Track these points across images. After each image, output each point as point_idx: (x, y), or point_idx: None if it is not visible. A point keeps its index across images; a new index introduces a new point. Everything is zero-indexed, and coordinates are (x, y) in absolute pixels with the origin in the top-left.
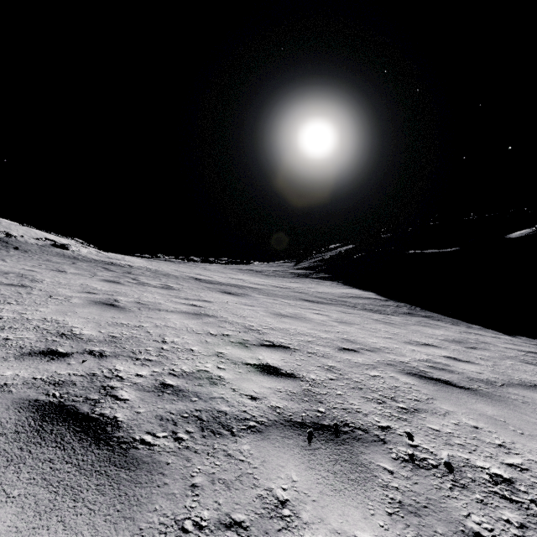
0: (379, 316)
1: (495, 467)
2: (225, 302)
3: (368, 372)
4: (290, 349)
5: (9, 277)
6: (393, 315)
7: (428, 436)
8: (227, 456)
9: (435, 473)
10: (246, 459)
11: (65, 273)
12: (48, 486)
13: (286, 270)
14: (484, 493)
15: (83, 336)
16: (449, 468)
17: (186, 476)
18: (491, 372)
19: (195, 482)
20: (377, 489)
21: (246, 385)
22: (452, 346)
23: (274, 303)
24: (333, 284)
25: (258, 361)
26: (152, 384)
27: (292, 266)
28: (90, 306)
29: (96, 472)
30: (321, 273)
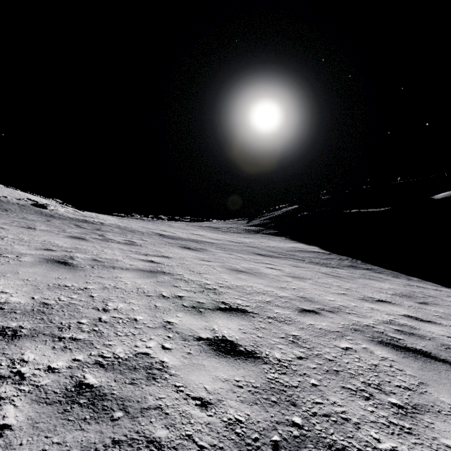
0: (327, 270)
1: None
2: (183, 257)
3: (338, 343)
4: (248, 313)
5: None
6: (339, 268)
7: None
8: None
9: None
10: None
11: (34, 229)
12: None
13: (240, 227)
14: None
15: (6, 306)
16: None
17: None
18: None
19: None
20: None
21: (195, 377)
22: (405, 301)
23: (230, 257)
24: (281, 239)
25: (212, 333)
26: (62, 387)
27: (245, 223)
28: (38, 265)
29: None
30: (270, 230)
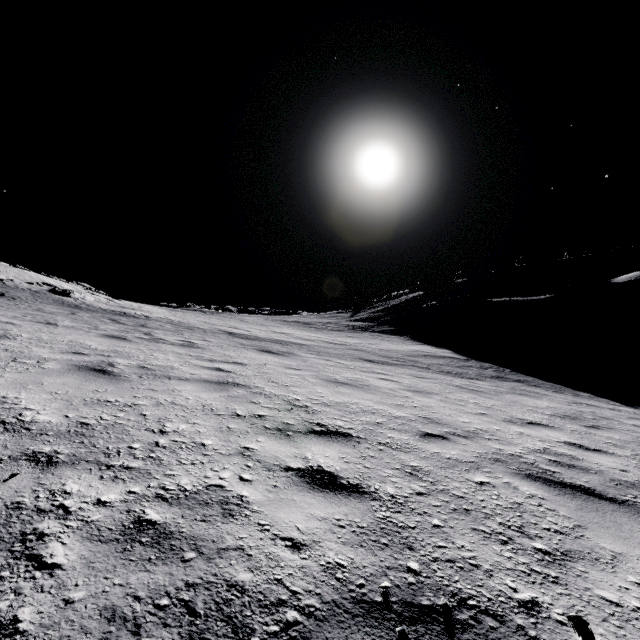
0: (462, 382)
1: None
2: (262, 364)
3: (471, 476)
4: (352, 438)
5: None
6: (479, 380)
7: (608, 622)
8: None
9: None
10: None
11: (55, 326)
12: None
13: (341, 322)
14: None
15: (34, 426)
16: None
17: None
18: (638, 469)
19: None
20: None
21: (284, 515)
22: (567, 424)
23: (327, 365)
24: (399, 339)
25: (304, 462)
26: (118, 523)
27: (348, 317)
28: (68, 374)
29: None
30: (384, 326)
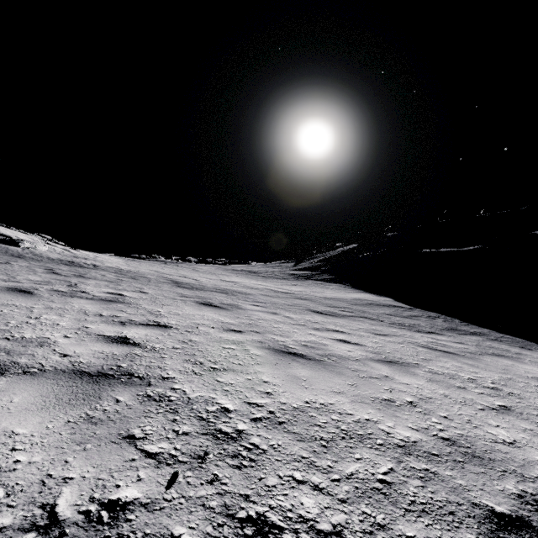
0: (424, 338)
1: None
2: (194, 326)
3: None
4: None
5: None
6: (438, 334)
7: None
8: None
9: None
10: None
11: None
12: None
13: (285, 271)
14: None
15: None
16: None
17: None
18: None
19: None
20: None
21: None
22: None
23: (274, 321)
24: (340, 287)
25: None
26: None
27: (291, 266)
28: None
29: None
30: (325, 275)
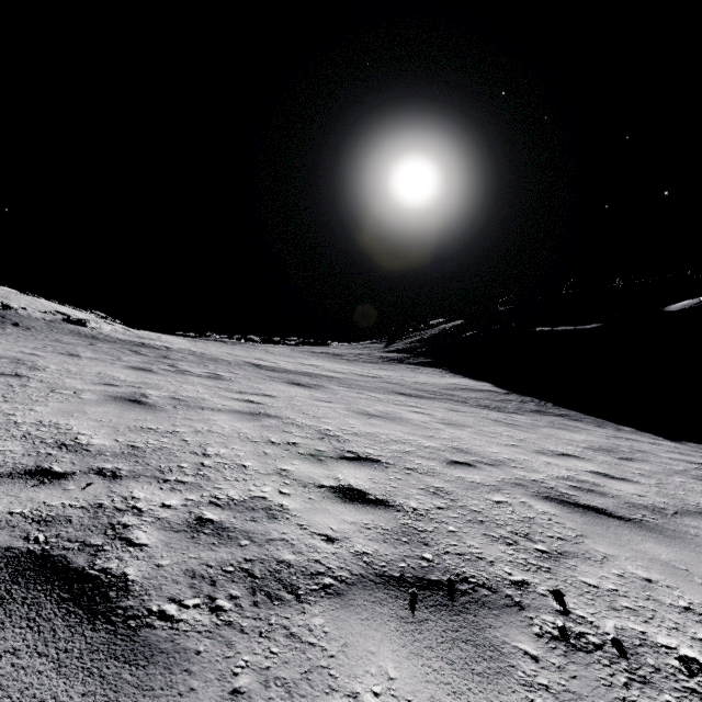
0: (499, 415)
1: (685, 646)
2: (292, 397)
3: (490, 496)
4: (381, 463)
5: (0, 363)
6: (517, 414)
7: (583, 596)
8: (290, 638)
9: (599, 659)
10: (318, 641)
11: (79, 357)
12: (3, 699)
13: (374, 353)
14: (676, 692)
15: (91, 448)
16: (619, 649)
17: (225, 674)
18: (657, 495)
19: (238, 686)
20: (518, 690)
21: (319, 519)
22: (600, 456)
23: (359, 397)
24: (436, 371)
25: (336, 481)
26: (183, 520)
27: (382, 348)
28: (106, 404)
29: (83, 672)
30: (420, 358)
